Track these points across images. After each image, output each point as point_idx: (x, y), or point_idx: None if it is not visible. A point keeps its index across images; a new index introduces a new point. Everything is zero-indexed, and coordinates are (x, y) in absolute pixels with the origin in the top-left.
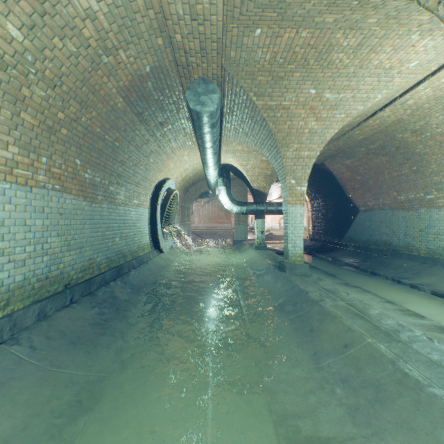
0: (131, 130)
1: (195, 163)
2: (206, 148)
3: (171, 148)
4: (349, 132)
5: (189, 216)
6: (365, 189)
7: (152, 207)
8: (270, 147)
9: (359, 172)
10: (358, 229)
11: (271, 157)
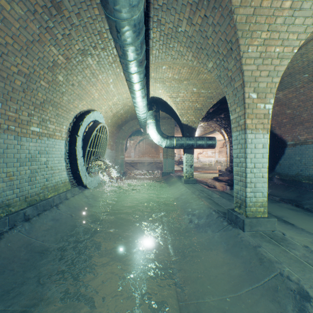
0: None
1: (124, 97)
2: (124, 43)
3: (88, 67)
4: (309, 44)
5: (123, 151)
6: (296, 122)
7: (71, 139)
8: (219, 46)
9: (291, 105)
10: (285, 163)
11: (217, 66)
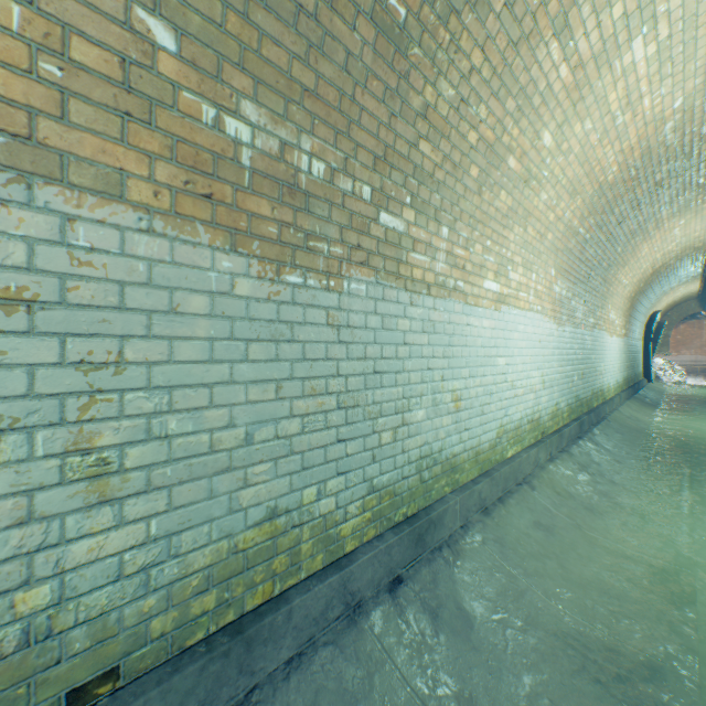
0: (652, 291)
1: (688, 289)
2: None
3: (670, 288)
4: None
5: (666, 346)
6: None
7: (643, 340)
8: None
9: None
10: None
11: None
